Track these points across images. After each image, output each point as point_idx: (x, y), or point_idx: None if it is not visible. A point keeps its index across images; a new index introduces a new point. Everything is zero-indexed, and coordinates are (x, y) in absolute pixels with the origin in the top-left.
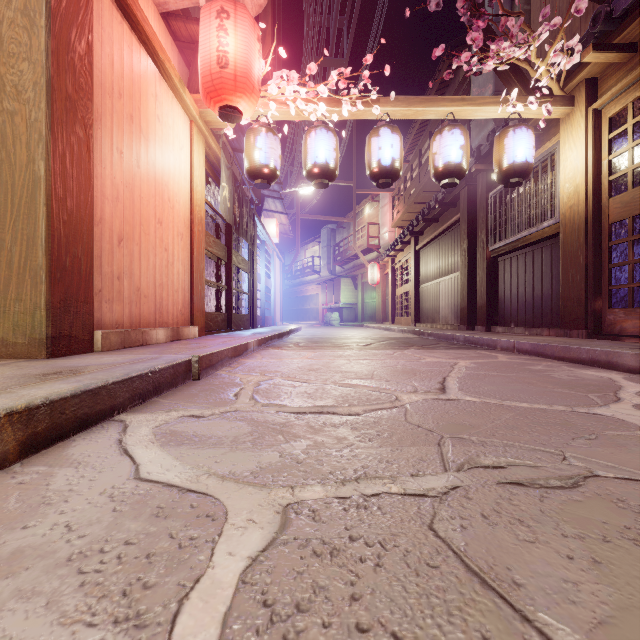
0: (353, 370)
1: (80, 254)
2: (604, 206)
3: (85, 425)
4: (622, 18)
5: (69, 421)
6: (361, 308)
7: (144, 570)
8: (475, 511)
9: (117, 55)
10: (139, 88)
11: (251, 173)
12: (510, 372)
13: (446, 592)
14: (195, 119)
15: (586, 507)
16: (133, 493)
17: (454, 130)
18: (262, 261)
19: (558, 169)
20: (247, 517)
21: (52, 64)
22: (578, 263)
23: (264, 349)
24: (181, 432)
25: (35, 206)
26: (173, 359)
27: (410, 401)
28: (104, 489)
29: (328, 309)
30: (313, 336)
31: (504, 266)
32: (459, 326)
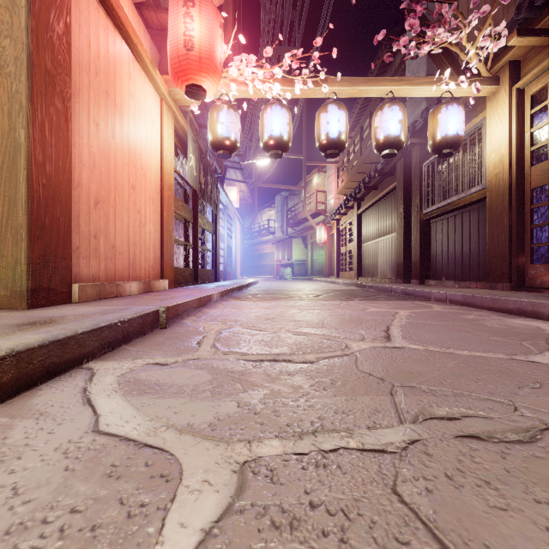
0: (305, 319)
1: (58, 214)
2: (526, 173)
3: (53, 373)
4: (543, 6)
5: (36, 370)
6: (310, 264)
7: (86, 547)
8: (438, 470)
9: (94, 37)
10: (114, 67)
11: (214, 145)
12: (446, 321)
13: None
14: (165, 97)
15: None
16: (89, 448)
17: (393, 107)
18: (224, 223)
19: (485, 141)
20: (202, 477)
21: (32, 41)
22: (503, 224)
23: (226, 300)
24: (144, 380)
25: (16, 170)
26: (142, 310)
27: (359, 349)
28: (60, 443)
29: (282, 265)
30: (269, 288)
31: (436, 227)
32: (396, 280)
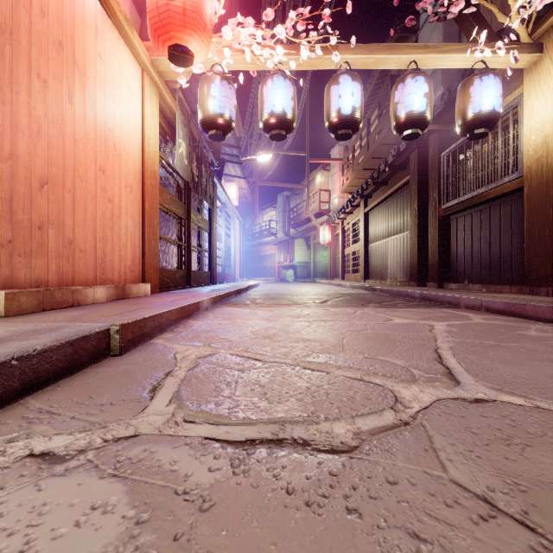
0: (317, 337)
1: None
2: None
3: None
4: None
5: None
6: (313, 266)
7: None
8: None
9: None
10: (72, 14)
11: (205, 123)
12: (509, 340)
13: None
14: (147, 67)
15: None
16: None
17: (418, 77)
18: (223, 222)
19: (522, 121)
20: None
21: None
22: (547, 217)
23: (219, 307)
24: None
25: None
26: (74, 332)
27: (420, 405)
28: None
29: (283, 267)
30: (270, 292)
31: (457, 224)
32: (409, 282)
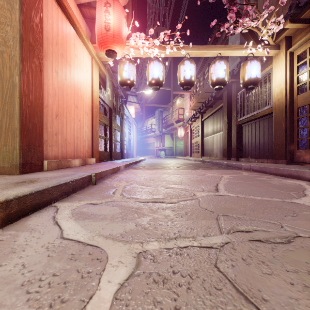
0: (172, 180)
1: (36, 122)
2: (295, 99)
3: (36, 209)
4: (304, 6)
5: (28, 207)
6: (175, 149)
7: (62, 291)
8: (238, 256)
9: (55, 24)
10: (66, 41)
11: (121, 83)
12: (249, 181)
13: (226, 305)
14: (94, 56)
15: (296, 254)
16: (59, 246)
17: (221, 62)
18: (127, 126)
19: (272, 81)
20: (118, 260)
21: (22, 28)
22: (282, 127)
23: (128, 169)
24: (85, 212)
25: (13, 98)
26: (82, 174)
27: (201, 196)
28: (44, 244)
29: (159, 149)
30: (152, 163)
31: (245, 128)
32: (223, 158)
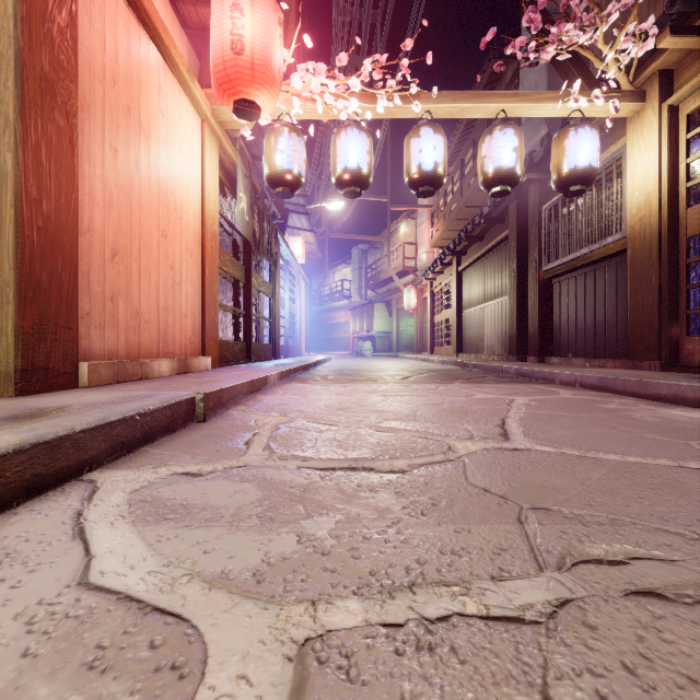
0: (391, 409)
1: (60, 269)
2: (681, 217)
3: (37, 490)
4: None
5: (11, 486)
6: (396, 337)
7: None
8: (609, 656)
9: (110, 34)
10: (138, 76)
11: (272, 180)
12: (580, 412)
13: None
14: (207, 118)
15: None
16: (67, 615)
17: (506, 130)
18: (286, 284)
19: (625, 176)
20: (238, 670)
21: (22, 33)
22: (650, 284)
23: (287, 383)
24: (166, 499)
25: (0, 208)
26: (171, 397)
27: (467, 452)
28: (25, 606)
29: (359, 338)
30: (343, 368)
31: (560, 288)
32: (508, 357)
